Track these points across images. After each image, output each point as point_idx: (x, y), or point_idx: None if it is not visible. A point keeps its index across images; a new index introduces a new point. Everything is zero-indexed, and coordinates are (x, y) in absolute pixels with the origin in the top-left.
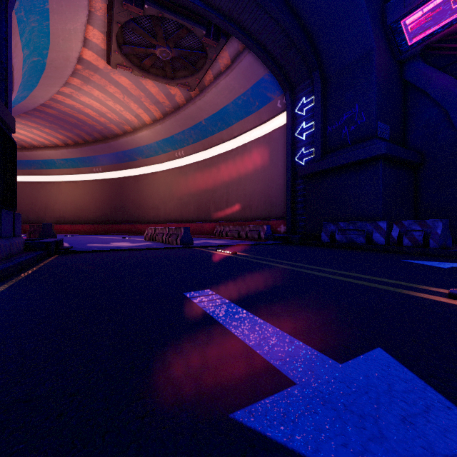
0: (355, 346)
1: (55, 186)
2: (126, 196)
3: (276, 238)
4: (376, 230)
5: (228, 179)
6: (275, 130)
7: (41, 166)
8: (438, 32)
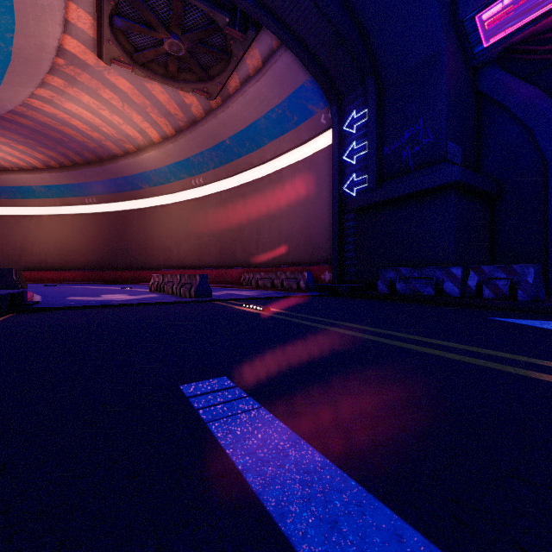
0: (547, 547)
1: (34, 220)
2: (129, 234)
3: (320, 289)
4: (448, 279)
5: (259, 214)
6: (318, 152)
7: (15, 195)
8: (522, 31)
